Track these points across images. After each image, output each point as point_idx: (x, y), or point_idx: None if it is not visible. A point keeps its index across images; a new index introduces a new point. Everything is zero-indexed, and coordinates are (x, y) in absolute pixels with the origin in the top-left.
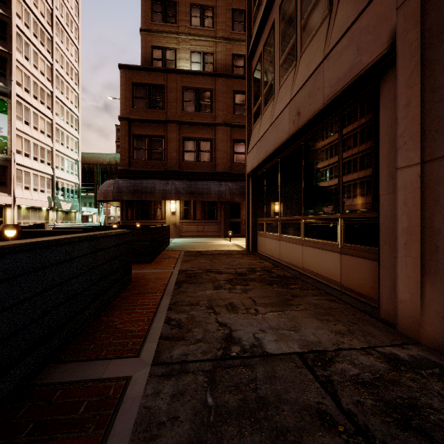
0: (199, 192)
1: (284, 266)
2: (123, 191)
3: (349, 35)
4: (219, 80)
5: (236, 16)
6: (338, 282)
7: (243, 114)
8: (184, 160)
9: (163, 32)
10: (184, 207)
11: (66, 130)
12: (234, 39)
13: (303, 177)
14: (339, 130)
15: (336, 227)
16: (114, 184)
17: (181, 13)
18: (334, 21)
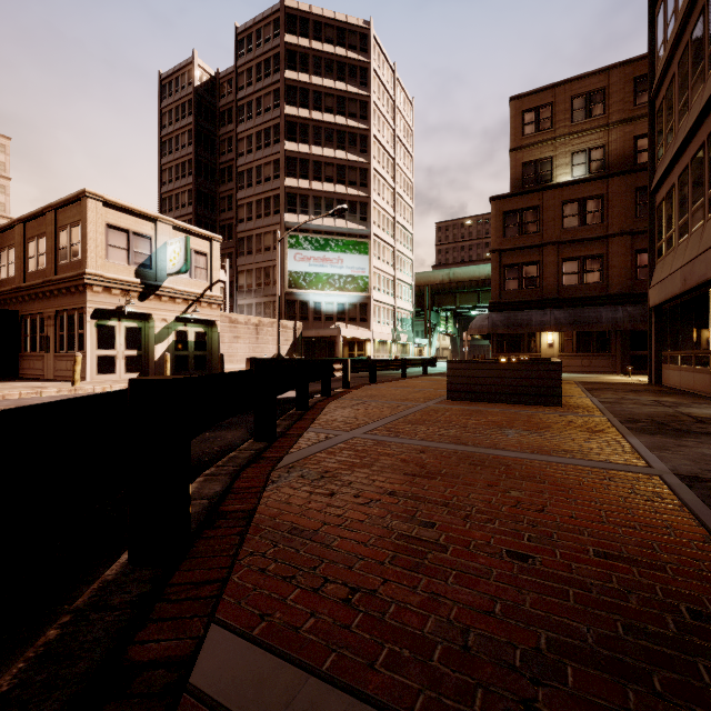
0: (585, 321)
1: (681, 390)
2: (497, 325)
3: (703, 256)
4: (613, 181)
5: (640, 85)
6: (710, 392)
7: None
8: (564, 285)
9: (536, 143)
10: (564, 338)
11: (404, 254)
12: (638, 116)
13: (694, 322)
14: (710, 298)
15: (709, 358)
16: (487, 318)
17: (558, 113)
18: (702, 235)
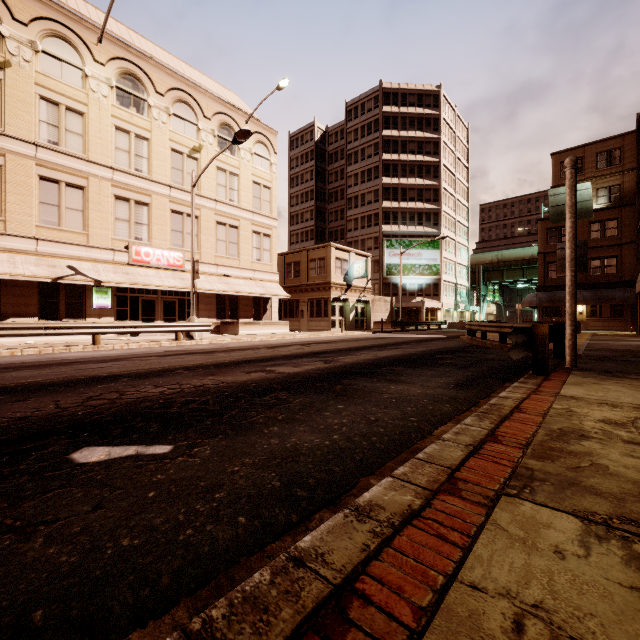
0: (604, 298)
1: None
2: (542, 300)
3: None
4: (625, 209)
5: None
6: None
7: None
8: (590, 275)
9: None
10: (590, 308)
11: (462, 244)
12: None
13: None
14: None
15: None
16: (535, 296)
17: (587, 163)
18: None
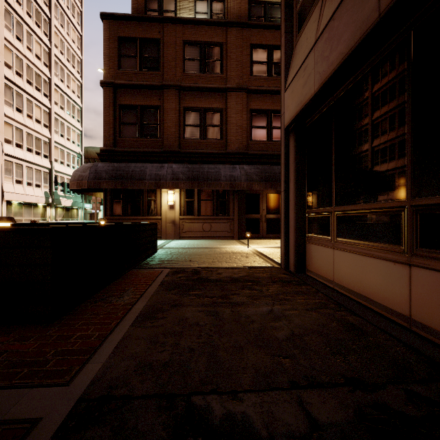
0: (204, 178)
1: None
2: (102, 176)
3: None
4: (232, 31)
5: None
6: None
7: (264, 75)
8: (186, 137)
9: None
10: (186, 198)
11: (67, 120)
12: None
13: None
14: None
15: None
16: (90, 167)
17: None
18: None
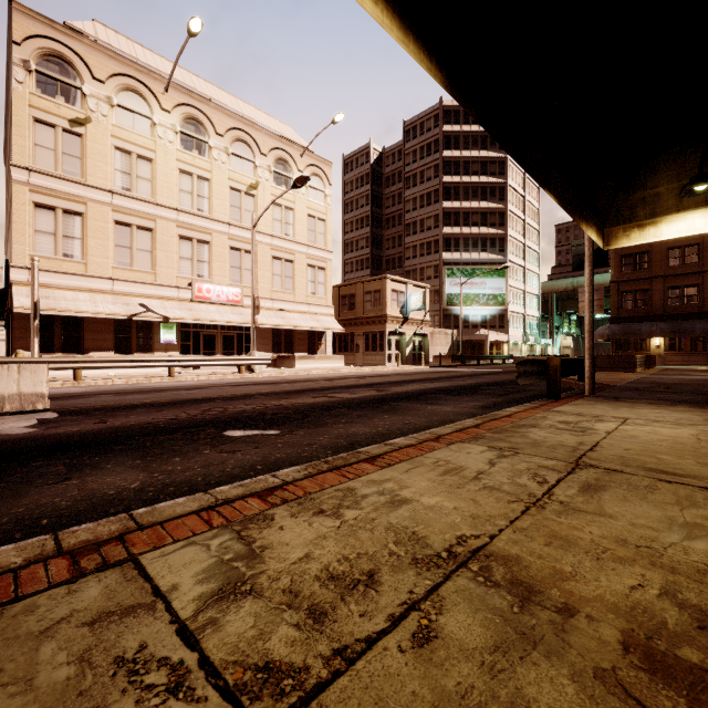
0: (683, 331)
1: None
2: (615, 333)
3: None
4: (707, 234)
5: None
6: None
7: None
8: (669, 305)
9: None
10: (669, 341)
11: (531, 270)
12: None
13: None
14: None
15: None
16: (608, 329)
17: None
18: None
